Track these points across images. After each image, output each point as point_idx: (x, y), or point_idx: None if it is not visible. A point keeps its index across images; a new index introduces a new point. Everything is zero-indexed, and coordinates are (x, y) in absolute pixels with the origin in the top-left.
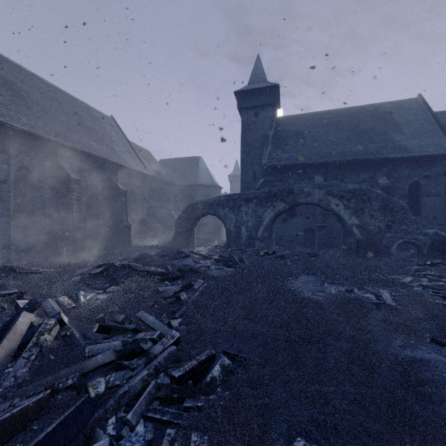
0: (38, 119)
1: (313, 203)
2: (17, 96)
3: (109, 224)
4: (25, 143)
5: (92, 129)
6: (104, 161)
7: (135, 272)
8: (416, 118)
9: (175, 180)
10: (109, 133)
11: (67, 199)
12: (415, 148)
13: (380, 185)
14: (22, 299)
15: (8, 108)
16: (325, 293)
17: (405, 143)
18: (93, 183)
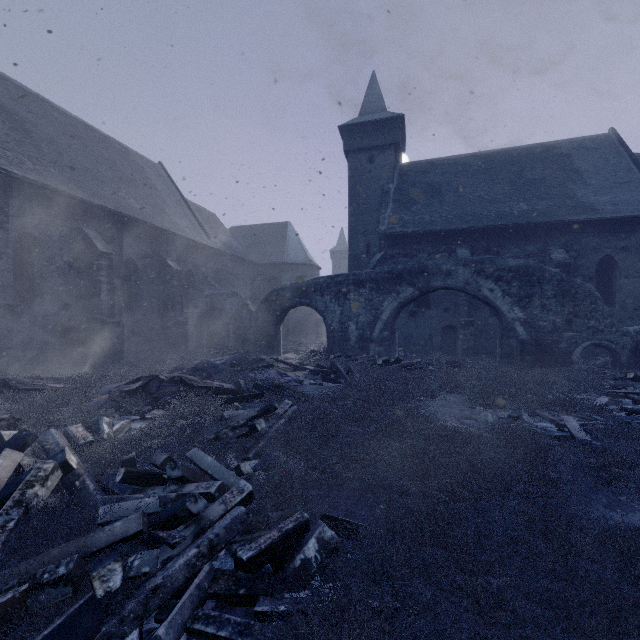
0: (50, 164)
1: (455, 288)
2: (18, 130)
3: (155, 320)
4: (30, 199)
5: (130, 181)
6: (147, 227)
7: (190, 389)
8: (607, 163)
9: (253, 256)
10: (155, 187)
11: (93, 282)
12: (607, 207)
13: (554, 261)
14: (15, 429)
15: (4, 147)
16: (478, 420)
17: (591, 199)
18: (131, 259)
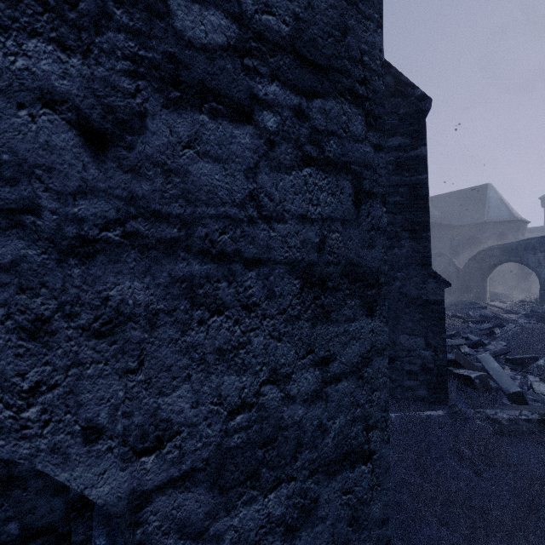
0: None
1: None
2: None
3: None
4: None
5: None
6: None
7: None
8: None
9: (451, 219)
10: None
11: None
12: None
13: None
14: None
15: None
16: None
17: None
18: None
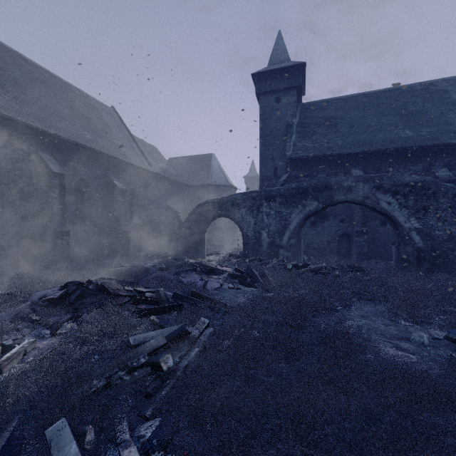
0: (12, 99)
1: (355, 201)
2: None
3: (104, 229)
4: None
5: (86, 118)
6: (98, 154)
7: (111, 298)
8: None
9: (186, 179)
10: (107, 124)
11: (47, 197)
12: None
13: (440, 178)
14: None
15: None
16: (411, 341)
17: None
18: (83, 180)
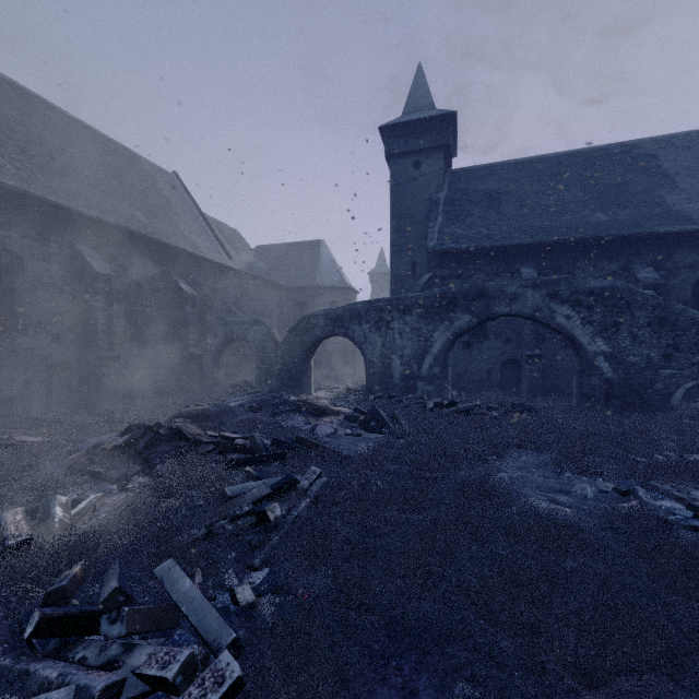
0: (38, 169)
1: (522, 315)
2: None
3: (165, 352)
4: (10, 209)
5: (138, 192)
6: (156, 244)
7: (191, 446)
8: None
9: (282, 279)
10: (168, 199)
11: (88, 309)
12: None
13: (641, 281)
14: None
15: None
16: (572, 494)
17: (685, 207)
18: (136, 282)
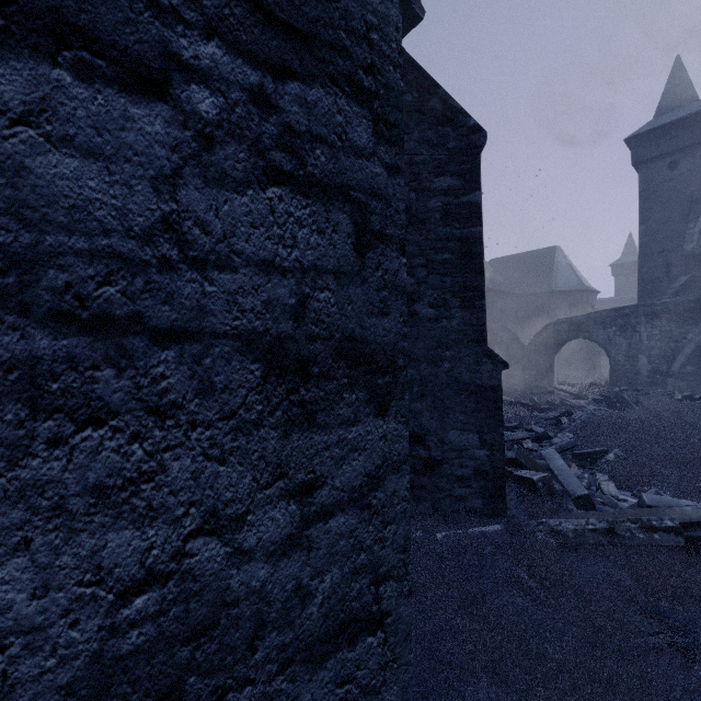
0: None
1: None
2: None
3: None
4: None
5: None
6: None
7: None
8: None
9: (515, 287)
10: None
11: None
12: None
13: None
14: None
15: None
16: None
17: None
18: None
